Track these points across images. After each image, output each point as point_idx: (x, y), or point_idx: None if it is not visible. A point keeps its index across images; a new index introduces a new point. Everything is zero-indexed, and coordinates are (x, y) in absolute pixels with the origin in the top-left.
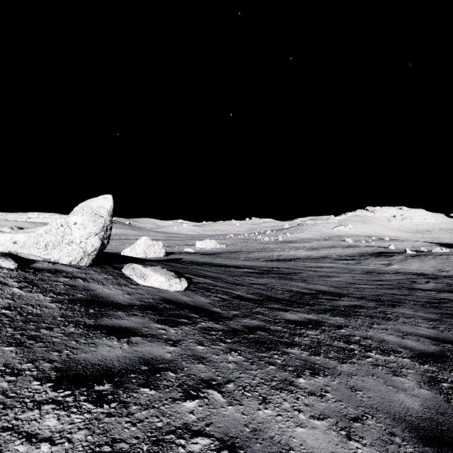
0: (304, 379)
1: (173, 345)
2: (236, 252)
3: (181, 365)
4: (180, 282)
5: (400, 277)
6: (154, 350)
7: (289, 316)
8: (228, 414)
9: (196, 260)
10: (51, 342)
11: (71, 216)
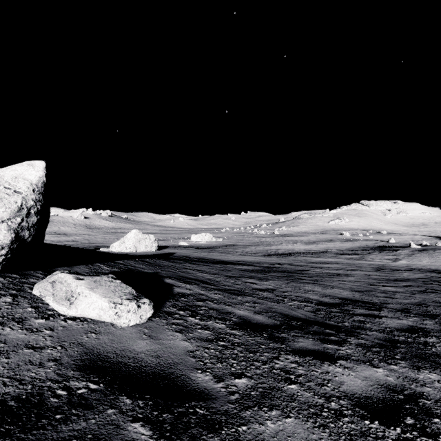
0: None
1: None
2: (232, 246)
3: None
4: (138, 307)
5: (419, 275)
6: None
7: (347, 378)
8: None
9: (189, 255)
10: None
11: None
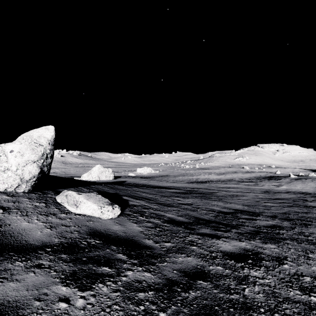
0: None
1: None
2: (166, 176)
3: None
4: (113, 209)
5: (292, 195)
6: None
7: (224, 245)
8: None
9: (136, 182)
10: None
11: (9, 144)
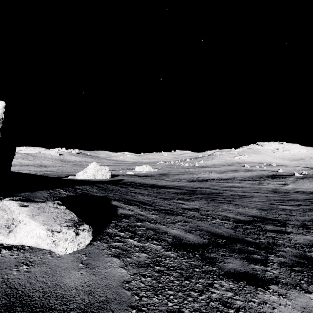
0: None
1: None
2: (165, 174)
3: None
4: (76, 235)
5: (304, 196)
6: None
7: (286, 310)
8: None
9: (134, 181)
10: None
11: None
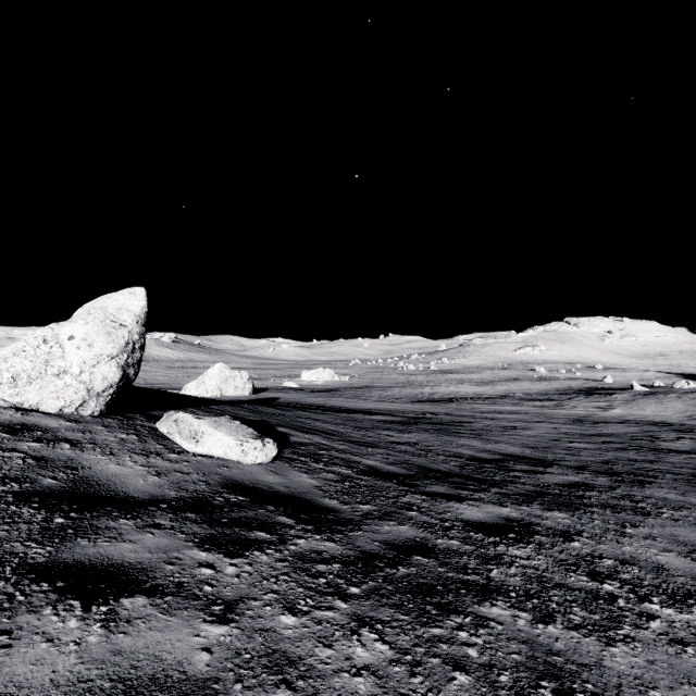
0: None
1: (223, 619)
2: (365, 388)
3: None
4: (264, 446)
5: (631, 428)
6: (168, 644)
7: (469, 511)
8: None
9: (301, 401)
10: None
11: (65, 325)
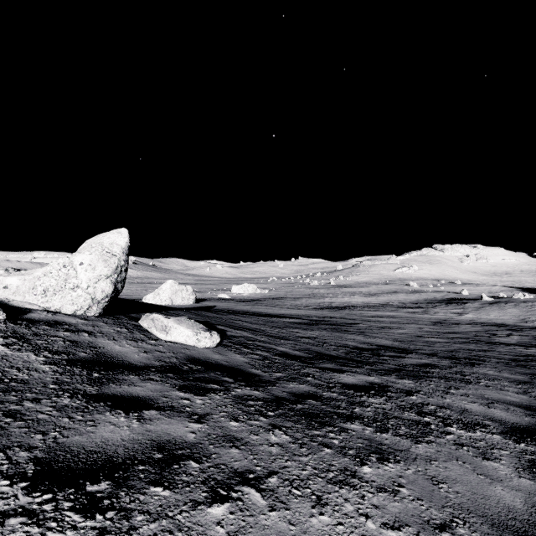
0: (369, 468)
1: (199, 422)
2: (280, 298)
3: (208, 450)
4: (211, 336)
5: (476, 328)
6: (173, 429)
7: (346, 378)
8: (270, 524)
9: (232, 308)
10: (35, 420)
11: (77, 255)
